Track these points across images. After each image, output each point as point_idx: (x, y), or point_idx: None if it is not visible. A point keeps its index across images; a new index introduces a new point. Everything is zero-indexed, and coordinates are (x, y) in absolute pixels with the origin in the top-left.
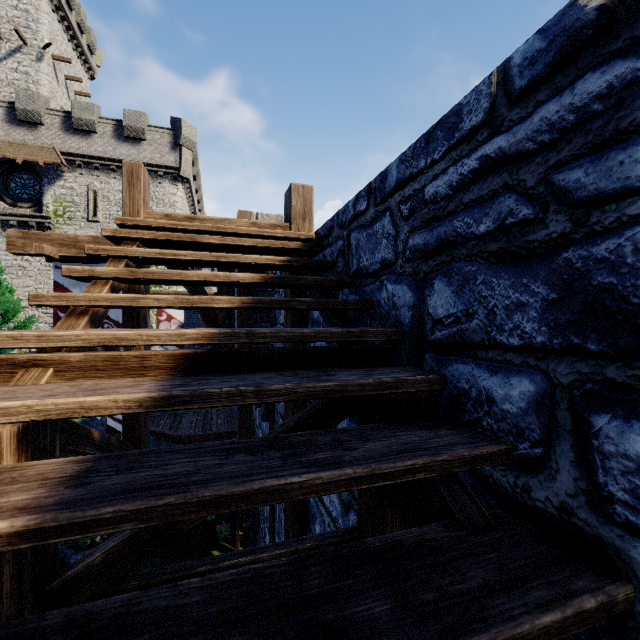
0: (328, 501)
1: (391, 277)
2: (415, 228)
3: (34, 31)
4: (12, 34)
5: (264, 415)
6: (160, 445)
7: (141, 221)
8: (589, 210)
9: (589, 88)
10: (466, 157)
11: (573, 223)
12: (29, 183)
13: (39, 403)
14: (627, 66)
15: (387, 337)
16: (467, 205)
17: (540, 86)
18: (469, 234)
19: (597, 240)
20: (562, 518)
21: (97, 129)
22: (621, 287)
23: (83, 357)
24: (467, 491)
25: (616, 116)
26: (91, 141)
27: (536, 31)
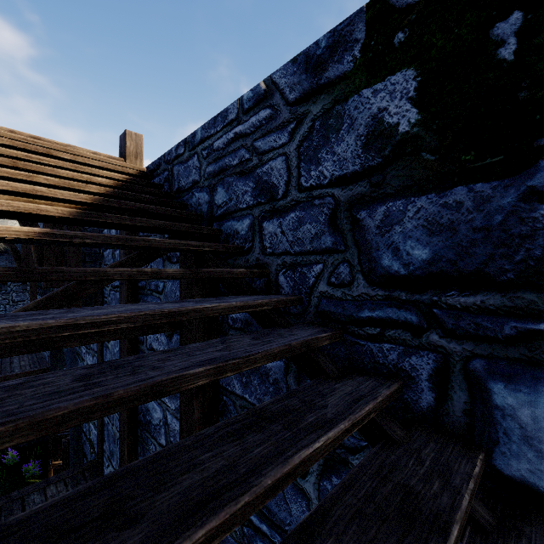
0: (157, 344)
1: (198, 189)
2: (209, 163)
3: None
4: None
5: None
6: None
7: None
8: (262, 156)
9: (262, 115)
10: (230, 132)
11: (259, 160)
12: None
13: (14, 202)
14: (269, 111)
15: (195, 217)
16: (230, 153)
17: (251, 110)
18: (231, 165)
19: (264, 166)
20: (256, 263)
21: None
22: (268, 180)
23: (9, 198)
24: (226, 262)
25: (267, 126)
26: None
27: (250, 89)
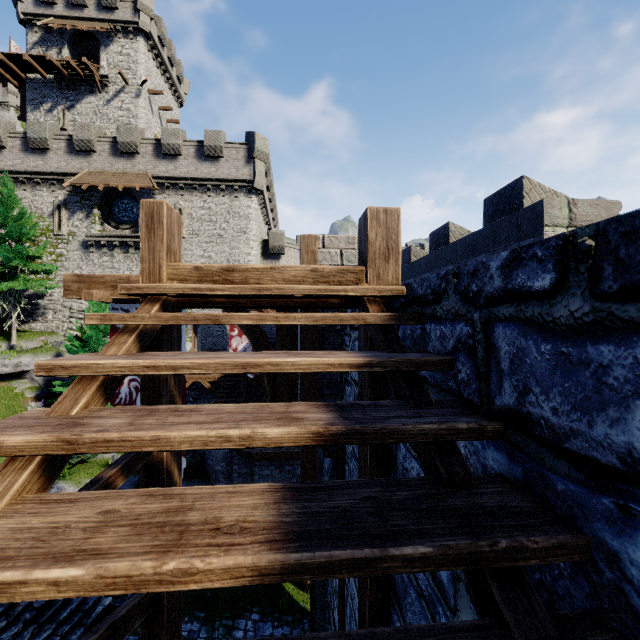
0: None
1: None
2: None
3: (134, 71)
4: (117, 77)
5: (332, 477)
6: (233, 458)
7: (153, 288)
8: None
9: None
10: None
11: None
12: (129, 207)
13: None
14: None
15: None
16: None
17: None
18: None
19: None
20: None
21: (182, 152)
22: None
23: None
24: None
25: None
26: (177, 164)
27: None
